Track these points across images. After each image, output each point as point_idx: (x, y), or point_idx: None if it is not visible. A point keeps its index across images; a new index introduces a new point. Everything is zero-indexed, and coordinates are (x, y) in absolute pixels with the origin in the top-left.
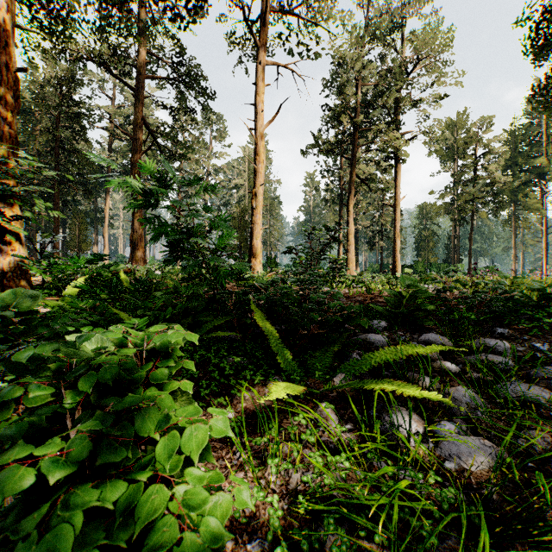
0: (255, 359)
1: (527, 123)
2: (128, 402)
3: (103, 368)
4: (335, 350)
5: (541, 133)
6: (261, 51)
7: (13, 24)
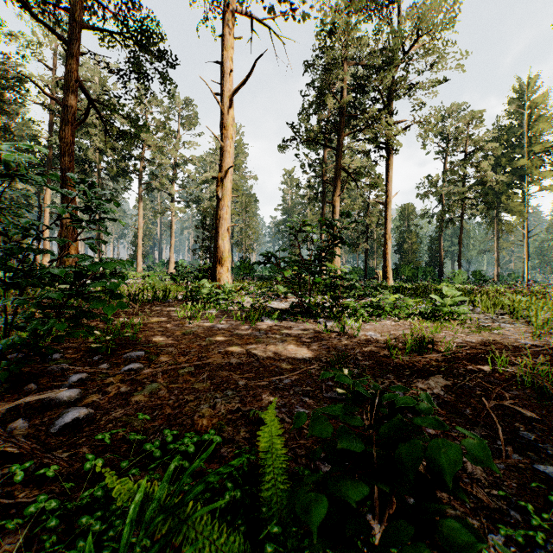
0: None
1: (510, 124)
2: None
3: None
4: None
5: (522, 134)
6: None
7: None
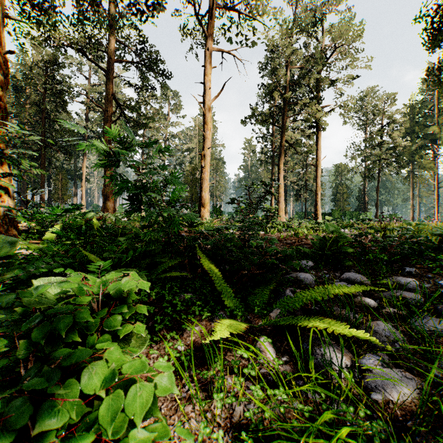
0: (203, 295)
1: (422, 99)
2: (77, 356)
3: (56, 319)
4: (271, 288)
5: (433, 107)
6: (209, 40)
7: (3, 14)
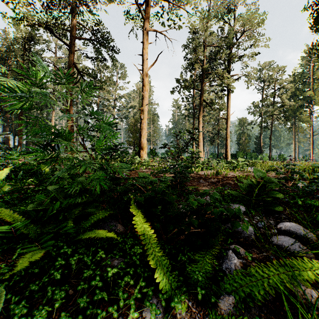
0: (133, 261)
1: (302, 71)
2: None
3: None
4: (214, 253)
5: (309, 77)
6: (146, 22)
7: None
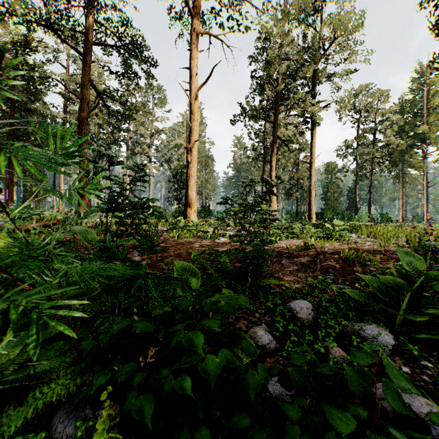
0: None
1: (412, 98)
2: None
3: None
4: None
5: (423, 106)
6: (196, 19)
7: None
